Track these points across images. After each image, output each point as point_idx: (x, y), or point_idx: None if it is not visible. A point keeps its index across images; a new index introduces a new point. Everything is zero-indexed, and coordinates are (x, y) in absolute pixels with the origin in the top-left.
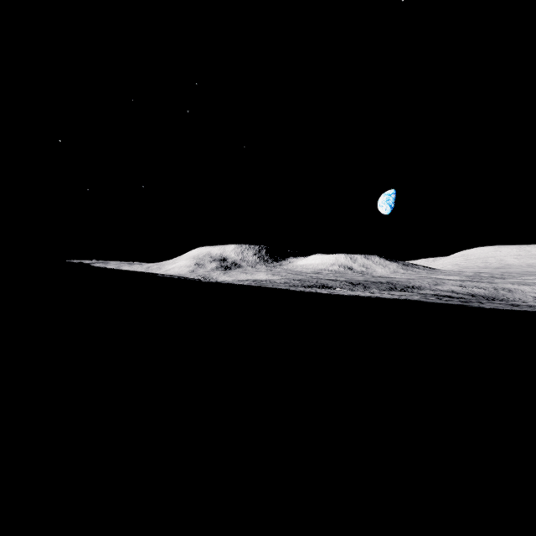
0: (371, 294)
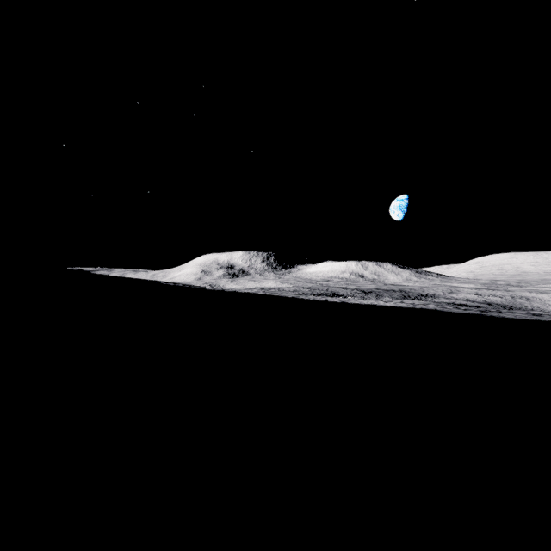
0: (384, 303)
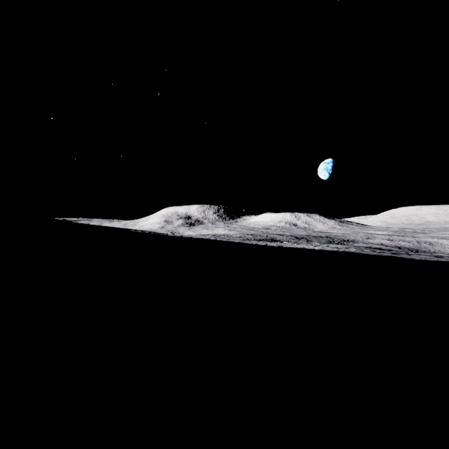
0: (314, 247)
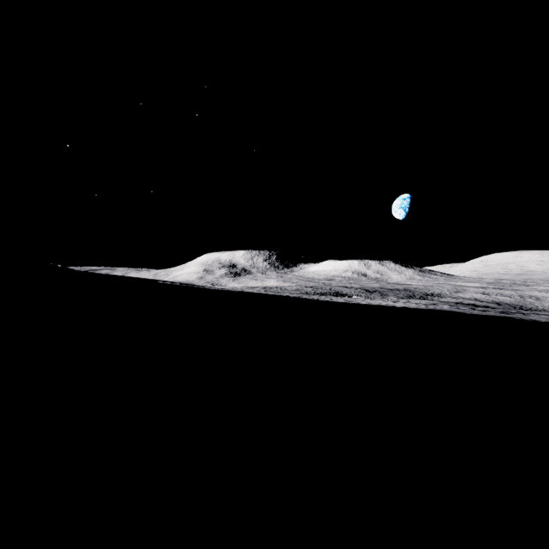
0: (393, 303)
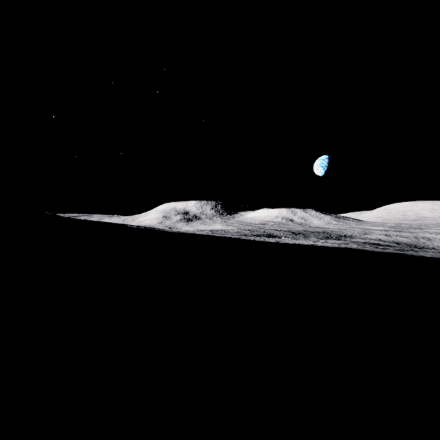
0: (313, 242)
